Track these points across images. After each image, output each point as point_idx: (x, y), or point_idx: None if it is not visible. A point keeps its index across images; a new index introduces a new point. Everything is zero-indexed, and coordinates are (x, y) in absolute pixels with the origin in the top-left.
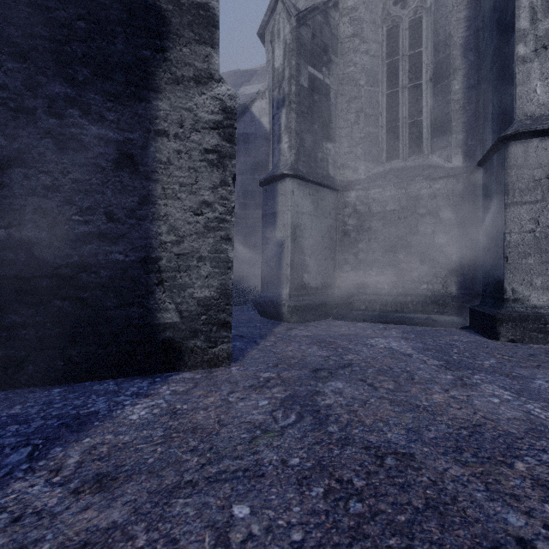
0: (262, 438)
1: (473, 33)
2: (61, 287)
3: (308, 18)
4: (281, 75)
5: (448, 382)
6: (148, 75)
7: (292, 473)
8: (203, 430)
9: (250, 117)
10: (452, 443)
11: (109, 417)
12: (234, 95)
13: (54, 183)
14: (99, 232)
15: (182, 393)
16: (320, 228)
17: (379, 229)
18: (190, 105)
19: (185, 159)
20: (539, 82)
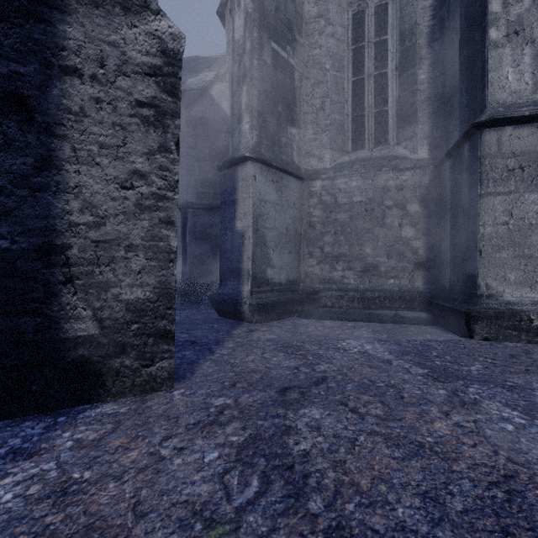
0: None
1: (439, 23)
2: None
3: None
4: (242, 47)
5: (443, 400)
6: None
7: None
8: (103, 531)
9: (209, 100)
10: (492, 520)
11: None
12: (178, 35)
13: None
14: None
15: (90, 444)
16: (284, 219)
17: (346, 221)
18: (114, 39)
19: (108, 111)
20: (510, 69)
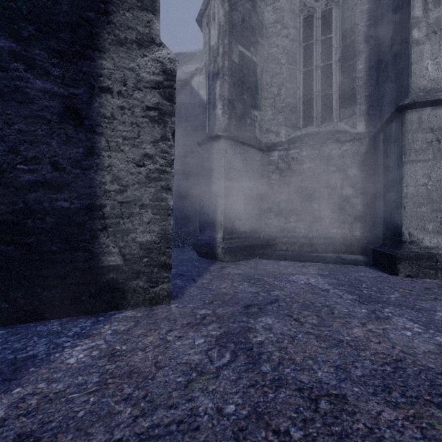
0: (197, 382)
1: (374, 23)
2: (5, 233)
3: (238, 5)
4: (216, 51)
5: (363, 315)
6: (93, 36)
7: (227, 425)
8: (140, 374)
9: (190, 89)
10: (379, 381)
11: (46, 361)
12: (174, 59)
13: None
14: (45, 180)
15: (122, 332)
16: (248, 182)
17: (297, 183)
18: (132, 66)
19: (128, 114)
20: (430, 61)
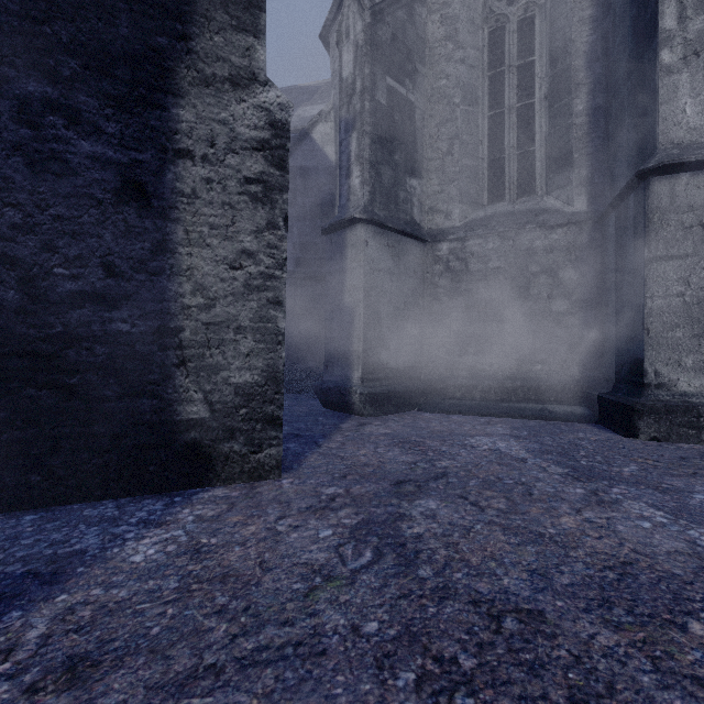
0: (323, 590)
1: (601, 38)
2: (37, 370)
3: (386, 13)
4: (351, 87)
5: (578, 498)
6: (165, 72)
7: (367, 648)
8: (238, 577)
9: (311, 145)
10: (596, 592)
11: (100, 559)
12: (286, 104)
13: (27, 220)
14: (94, 291)
15: (210, 519)
16: (402, 291)
17: (479, 292)
18: (224, 116)
19: (218, 190)
20: (689, 100)
